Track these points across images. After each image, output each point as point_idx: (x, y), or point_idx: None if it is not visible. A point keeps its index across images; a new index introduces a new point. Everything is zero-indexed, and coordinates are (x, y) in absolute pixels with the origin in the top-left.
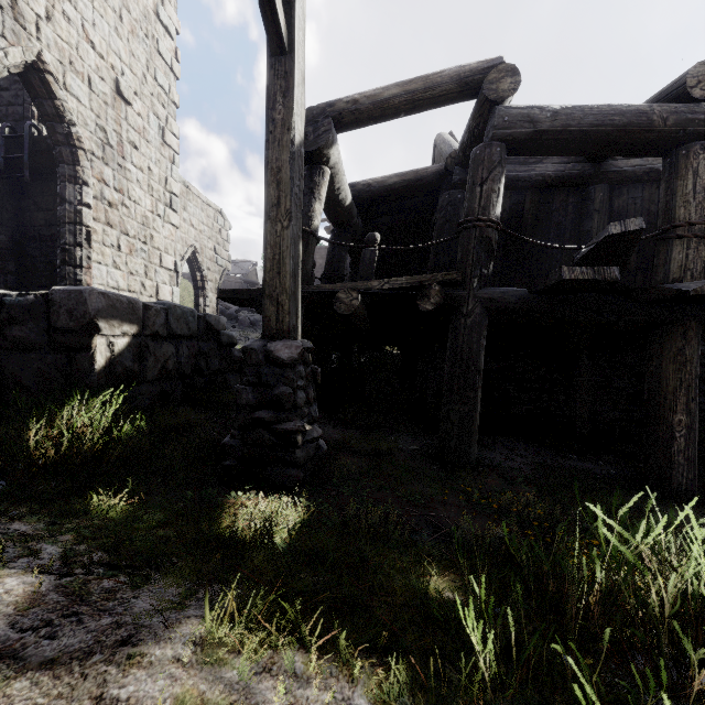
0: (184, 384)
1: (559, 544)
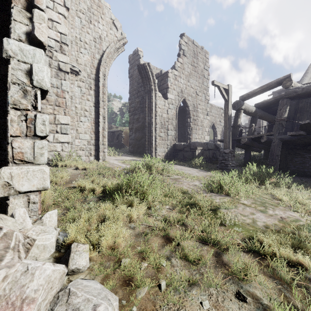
0: (210, 159)
1: None
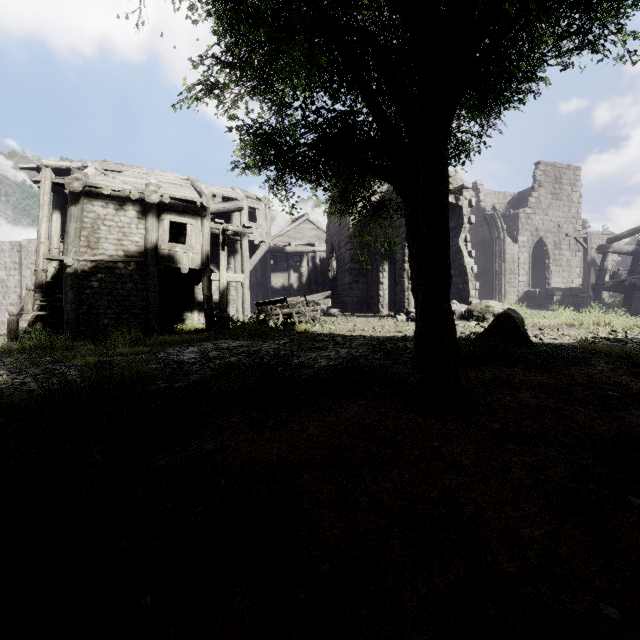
0: (575, 307)
1: None
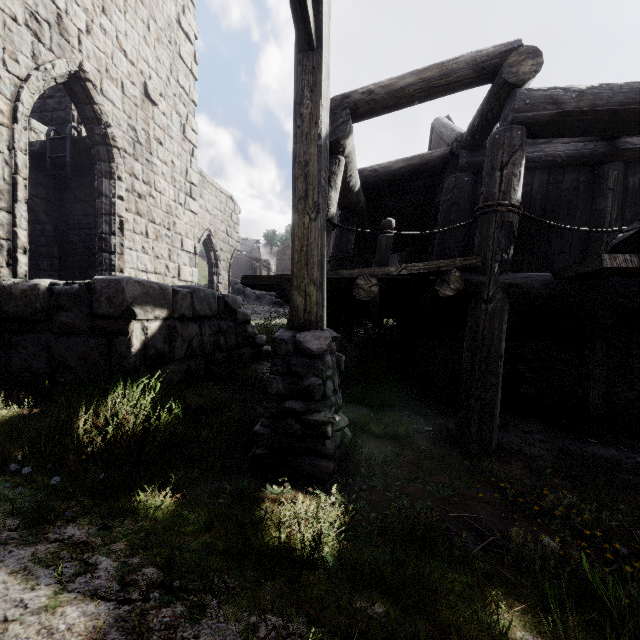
0: (206, 361)
1: (637, 573)
